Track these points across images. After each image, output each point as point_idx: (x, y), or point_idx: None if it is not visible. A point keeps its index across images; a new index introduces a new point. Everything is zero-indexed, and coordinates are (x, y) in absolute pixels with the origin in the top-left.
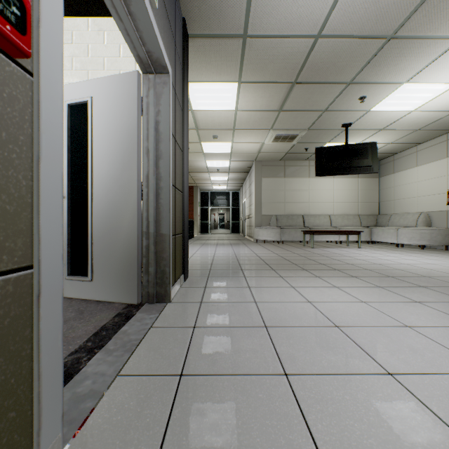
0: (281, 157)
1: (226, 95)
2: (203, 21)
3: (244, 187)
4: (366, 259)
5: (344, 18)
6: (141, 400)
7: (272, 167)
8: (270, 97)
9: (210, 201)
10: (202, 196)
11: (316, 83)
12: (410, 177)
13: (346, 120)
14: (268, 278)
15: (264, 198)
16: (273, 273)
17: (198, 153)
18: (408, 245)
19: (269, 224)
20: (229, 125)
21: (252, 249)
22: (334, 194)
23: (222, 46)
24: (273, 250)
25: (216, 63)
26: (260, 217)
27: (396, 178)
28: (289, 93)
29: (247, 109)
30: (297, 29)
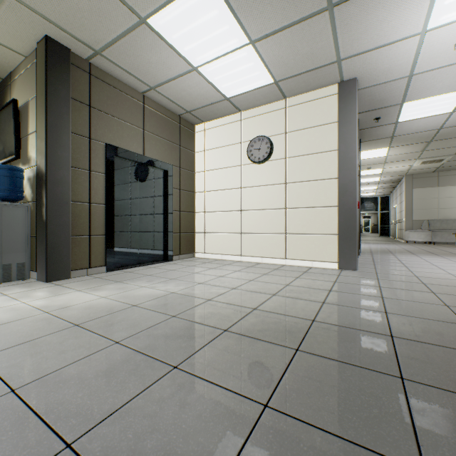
0: (433, 170)
1: (380, 152)
2: (369, 138)
3: (394, 194)
4: None
5: (454, 122)
6: (366, 262)
7: (423, 178)
8: (412, 148)
9: None
10: None
11: (448, 138)
12: None
13: None
14: (406, 255)
15: (414, 205)
16: (410, 254)
17: None
18: None
19: (419, 227)
20: (381, 161)
21: (400, 246)
22: None
23: (378, 141)
24: (420, 247)
25: (374, 145)
26: (410, 222)
27: None
28: (427, 144)
29: (395, 154)
30: (424, 130)
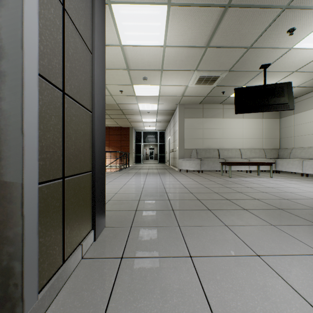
0: (201, 101)
1: (155, 24)
2: None
3: (169, 127)
4: (295, 192)
5: None
6: None
7: (193, 109)
8: (199, 28)
9: (142, 139)
10: (136, 134)
11: (250, 7)
12: (310, 117)
13: (267, 60)
14: (211, 230)
15: (186, 135)
16: (213, 218)
17: (131, 97)
18: (309, 174)
19: (190, 156)
20: (158, 65)
21: (178, 179)
22: (243, 132)
23: None
24: (197, 179)
25: None
26: (183, 150)
27: (296, 118)
28: (219, 23)
29: (175, 44)
30: None
